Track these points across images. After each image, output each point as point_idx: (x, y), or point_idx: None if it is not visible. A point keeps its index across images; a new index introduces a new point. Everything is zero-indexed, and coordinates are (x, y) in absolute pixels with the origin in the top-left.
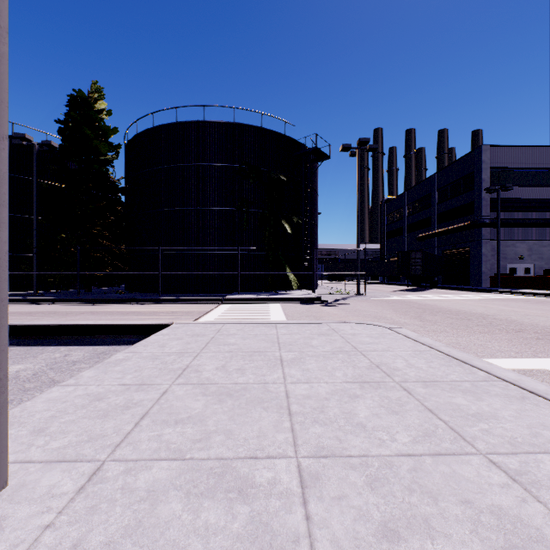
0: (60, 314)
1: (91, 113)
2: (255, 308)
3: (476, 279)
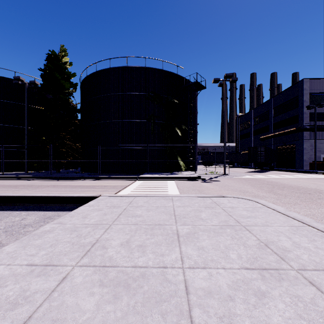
0: (33, 187)
1: (59, 64)
2: (158, 184)
3: (300, 165)
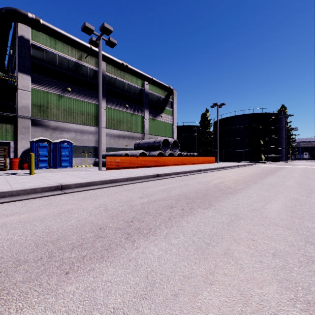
0: None
1: (206, 117)
2: None
3: None
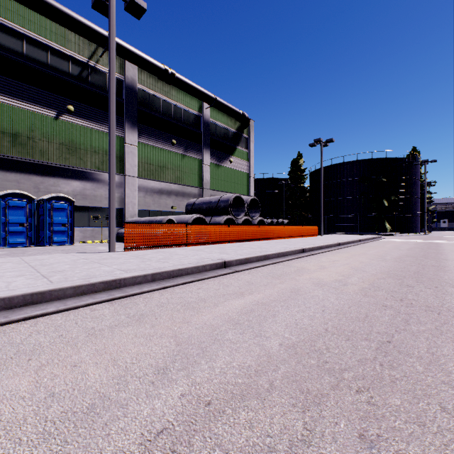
0: None
1: (298, 166)
2: None
3: None
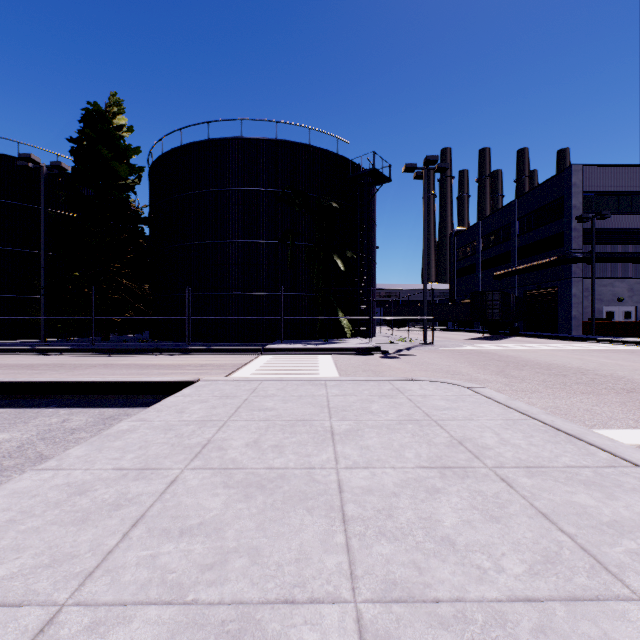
0: (67, 368)
1: (109, 129)
2: (301, 361)
3: (565, 325)
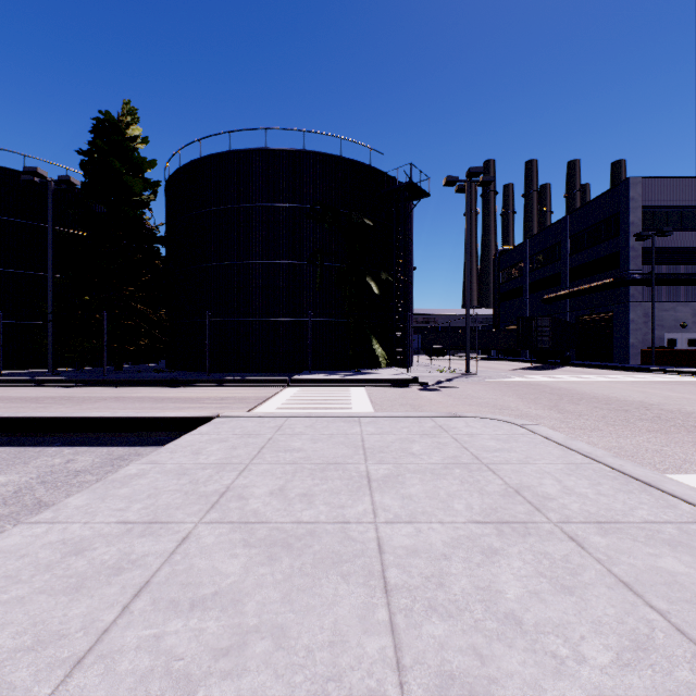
0: (75, 401)
1: (122, 140)
2: (331, 393)
3: (622, 354)
